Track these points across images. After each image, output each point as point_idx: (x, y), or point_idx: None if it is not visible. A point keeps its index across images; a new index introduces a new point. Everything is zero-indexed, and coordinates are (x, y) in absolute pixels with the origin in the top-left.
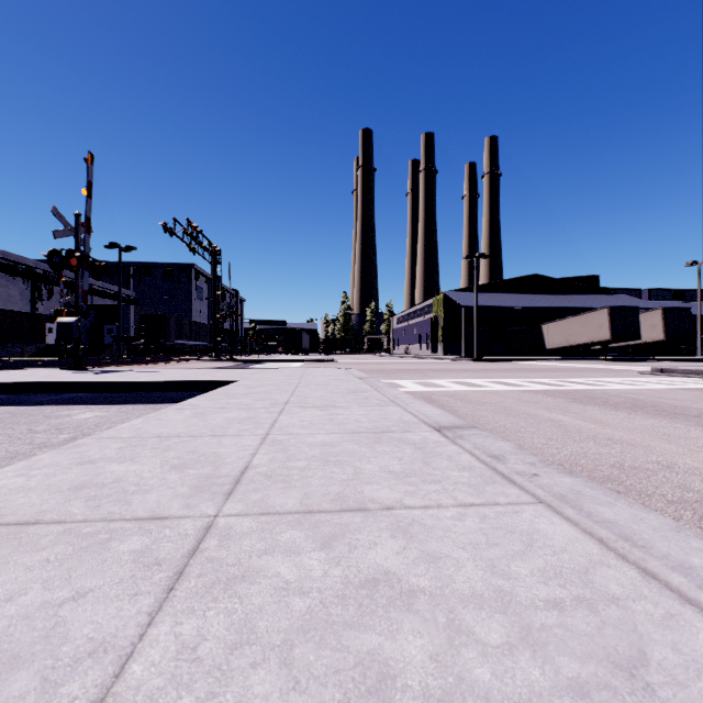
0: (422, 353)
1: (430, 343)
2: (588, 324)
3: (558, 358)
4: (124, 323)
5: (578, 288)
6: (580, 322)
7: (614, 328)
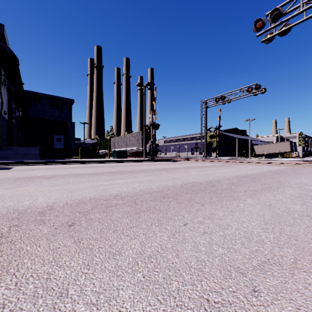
0: (194, 156)
1: (203, 151)
2: (279, 146)
3: (278, 157)
4: (70, 134)
5: (244, 134)
6: (275, 145)
7: (291, 148)
